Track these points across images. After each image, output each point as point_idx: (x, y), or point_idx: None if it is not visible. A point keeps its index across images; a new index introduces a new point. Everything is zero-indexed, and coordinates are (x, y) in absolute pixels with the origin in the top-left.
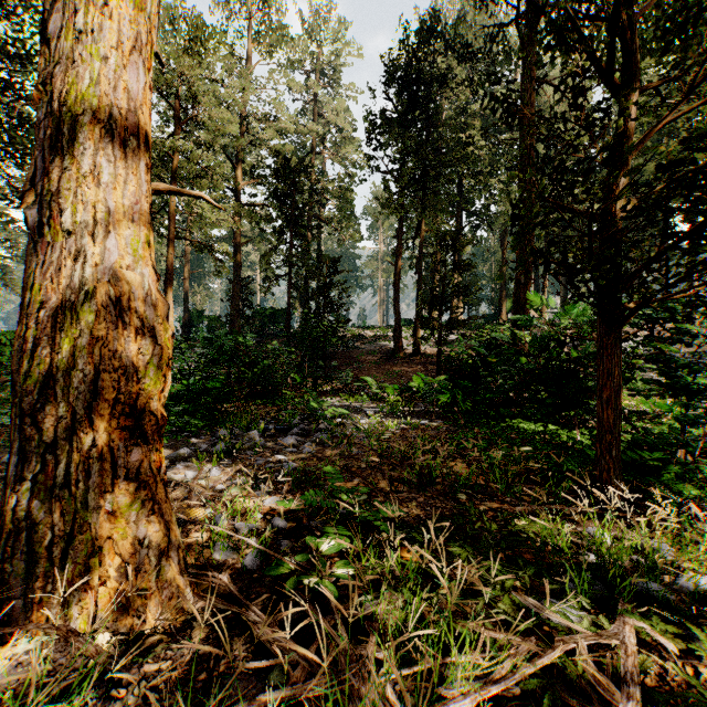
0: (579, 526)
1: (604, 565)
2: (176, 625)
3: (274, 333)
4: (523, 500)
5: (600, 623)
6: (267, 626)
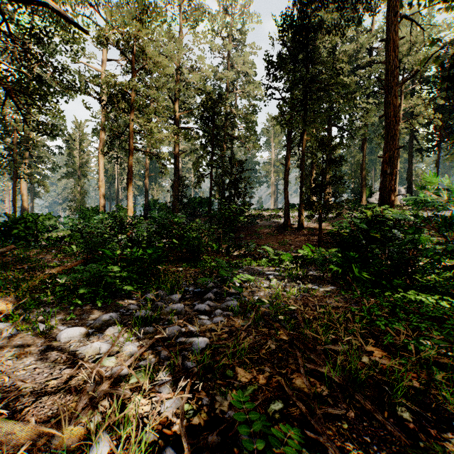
0: None
1: None
2: None
3: (201, 213)
4: None
5: None
6: None
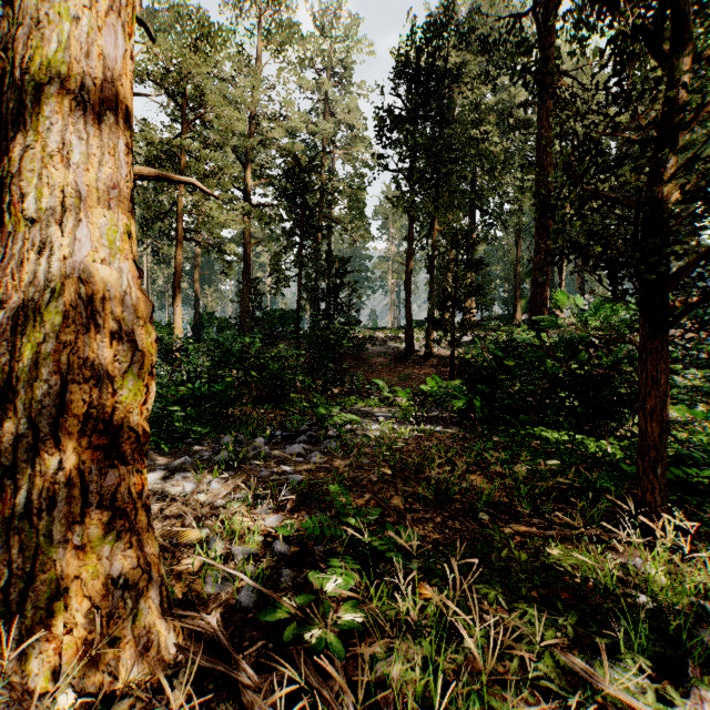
0: (621, 556)
1: (662, 612)
2: (153, 683)
3: (284, 334)
4: (552, 522)
5: (668, 696)
6: (259, 692)
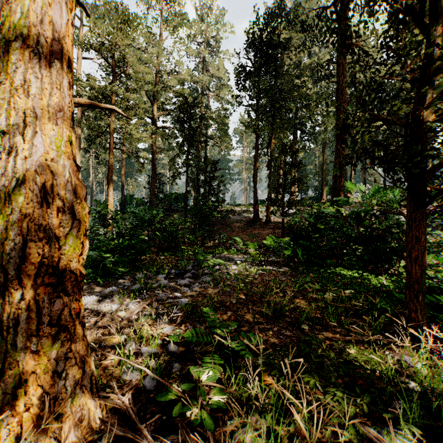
0: (396, 354)
1: (427, 395)
2: None
3: (177, 208)
4: (350, 331)
5: None
6: None
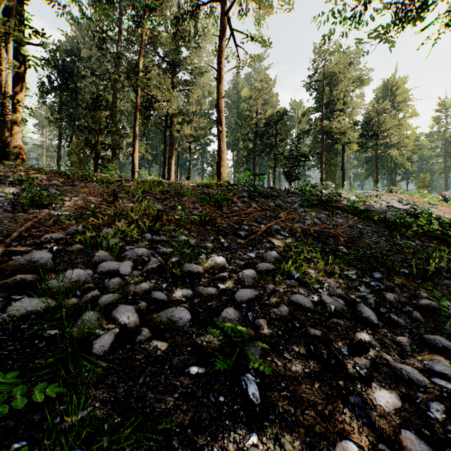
0: None
1: None
2: None
3: None
4: None
5: None
6: None
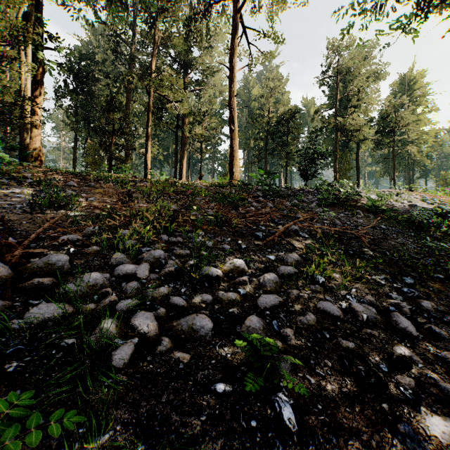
0: None
1: None
2: None
3: None
4: None
5: None
6: None
